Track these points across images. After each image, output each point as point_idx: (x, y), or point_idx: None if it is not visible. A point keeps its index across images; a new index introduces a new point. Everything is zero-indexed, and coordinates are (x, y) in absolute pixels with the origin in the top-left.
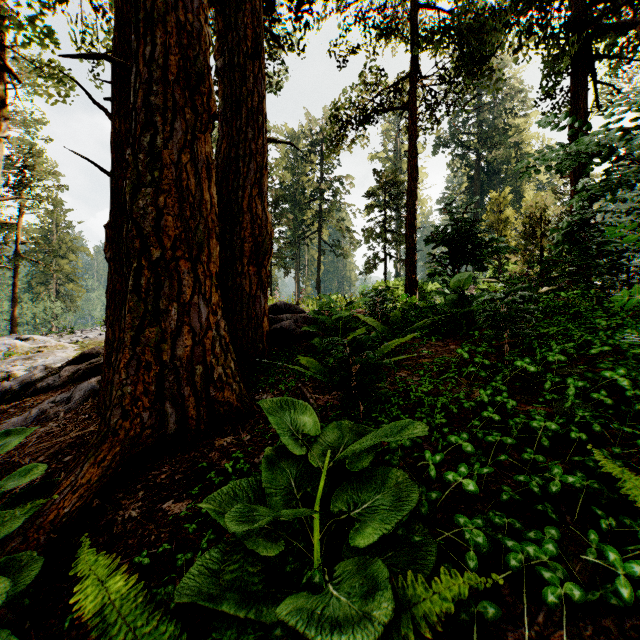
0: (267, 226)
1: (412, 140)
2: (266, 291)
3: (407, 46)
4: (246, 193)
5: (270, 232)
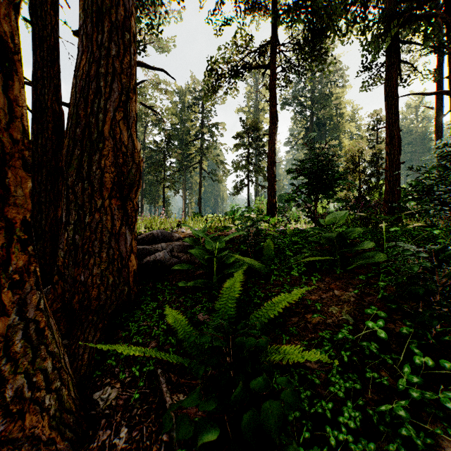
0: (134, 155)
1: (273, 92)
2: (133, 226)
3: (270, 14)
4: (108, 116)
5: (138, 161)
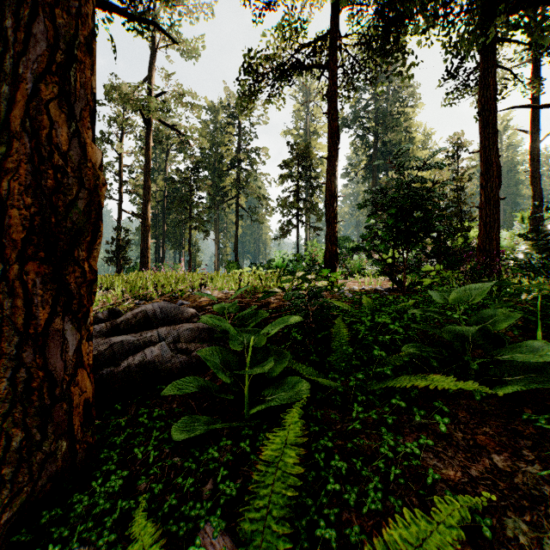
0: (84, 172)
1: (332, 101)
2: (85, 313)
3: None
4: (21, 90)
5: (94, 186)
